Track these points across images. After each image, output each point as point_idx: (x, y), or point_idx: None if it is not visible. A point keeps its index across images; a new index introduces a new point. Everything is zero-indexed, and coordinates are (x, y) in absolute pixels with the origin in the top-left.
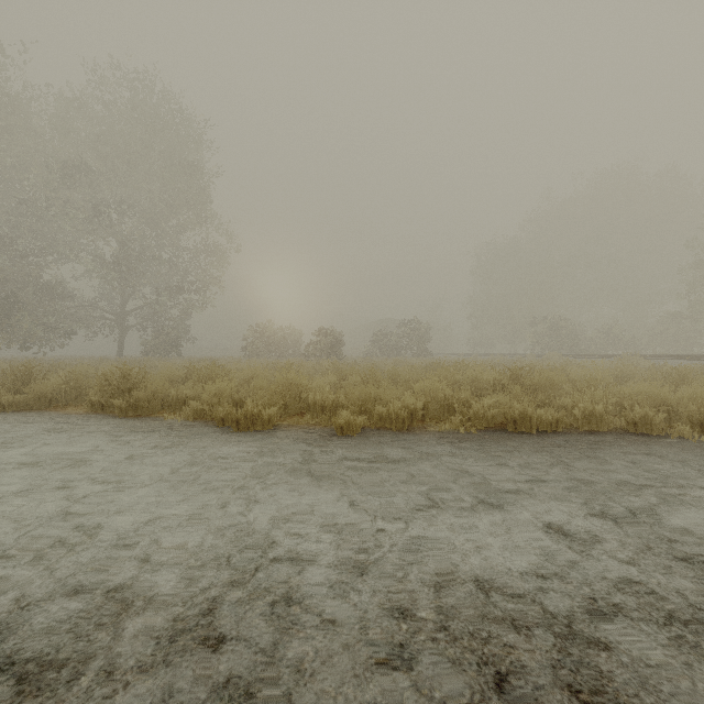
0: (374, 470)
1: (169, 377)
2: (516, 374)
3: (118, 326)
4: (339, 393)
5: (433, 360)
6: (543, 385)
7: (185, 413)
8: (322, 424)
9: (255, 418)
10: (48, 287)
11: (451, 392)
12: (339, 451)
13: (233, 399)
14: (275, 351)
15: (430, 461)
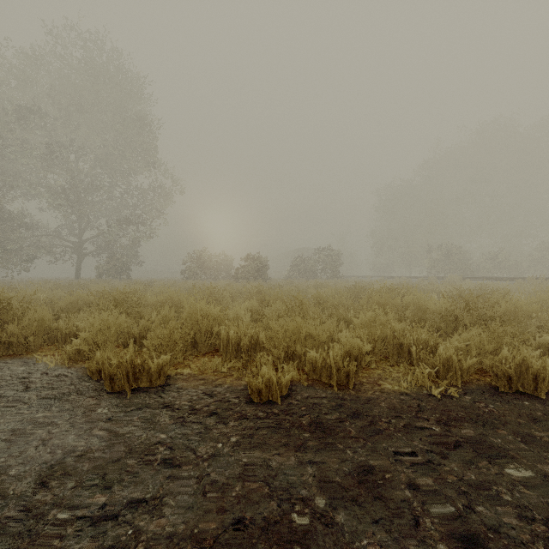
0: (324, 548)
1: (78, 303)
2: (472, 303)
3: (76, 252)
4: (259, 328)
5: (347, 282)
6: (509, 317)
7: (66, 352)
8: (235, 375)
9: (139, 370)
10: (11, 218)
11: (401, 327)
12: (252, 454)
13: (130, 334)
14: (210, 274)
15: (432, 500)
